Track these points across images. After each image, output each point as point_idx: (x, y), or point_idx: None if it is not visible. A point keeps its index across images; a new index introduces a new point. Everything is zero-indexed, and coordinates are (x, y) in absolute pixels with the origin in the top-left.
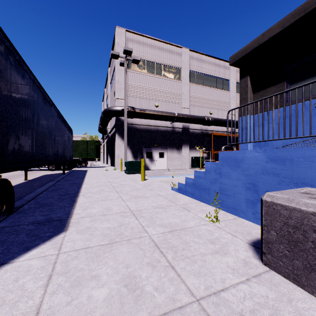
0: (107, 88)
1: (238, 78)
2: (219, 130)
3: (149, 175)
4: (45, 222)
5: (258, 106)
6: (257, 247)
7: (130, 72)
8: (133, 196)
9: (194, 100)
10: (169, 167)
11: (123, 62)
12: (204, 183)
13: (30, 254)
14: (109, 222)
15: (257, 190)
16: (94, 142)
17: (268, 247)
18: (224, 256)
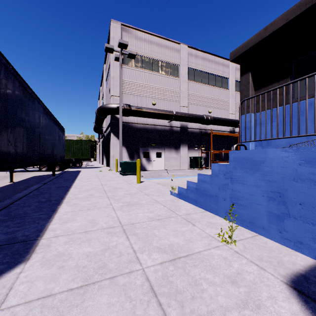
0: (103, 86)
1: (237, 77)
2: (218, 129)
3: (146, 176)
4: (4, 245)
5: (284, 92)
6: (301, 290)
7: (126, 68)
8: (125, 203)
9: (193, 99)
10: (166, 167)
11: (118, 56)
12: (210, 189)
13: None
14: (90, 245)
15: (285, 202)
16: (88, 142)
17: None
18: (258, 312)
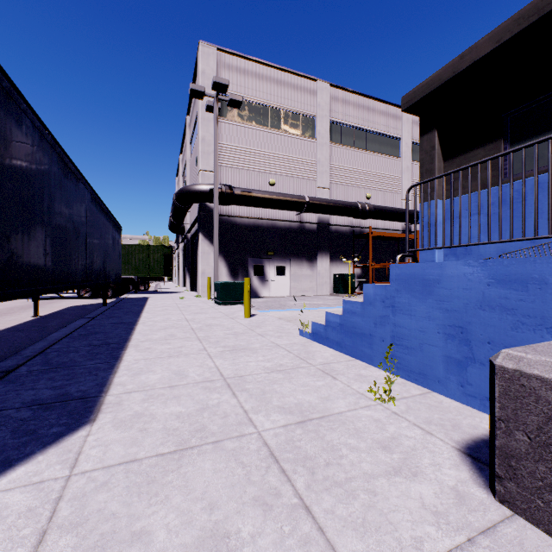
0: (185, 153)
1: (415, 136)
2: (382, 227)
3: (259, 307)
4: (54, 402)
5: (469, 177)
6: (477, 457)
7: (225, 124)
8: (228, 348)
9: (339, 175)
10: (294, 292)
11: (212, 105)
12: (362, 325)
13: (10, 478)
14: (180, 403)
15: (468, 340)
16: (160, 249)
17: (510, 466)
18: (414, 479)
